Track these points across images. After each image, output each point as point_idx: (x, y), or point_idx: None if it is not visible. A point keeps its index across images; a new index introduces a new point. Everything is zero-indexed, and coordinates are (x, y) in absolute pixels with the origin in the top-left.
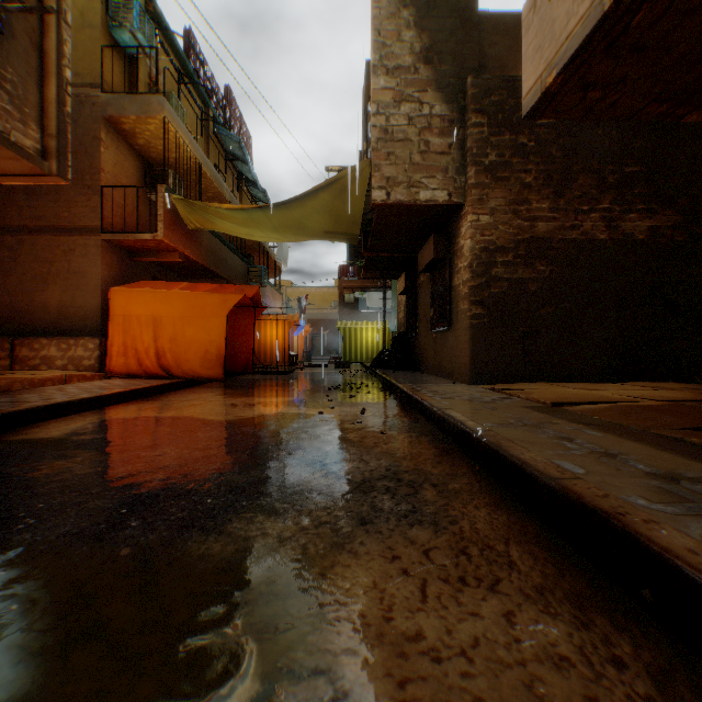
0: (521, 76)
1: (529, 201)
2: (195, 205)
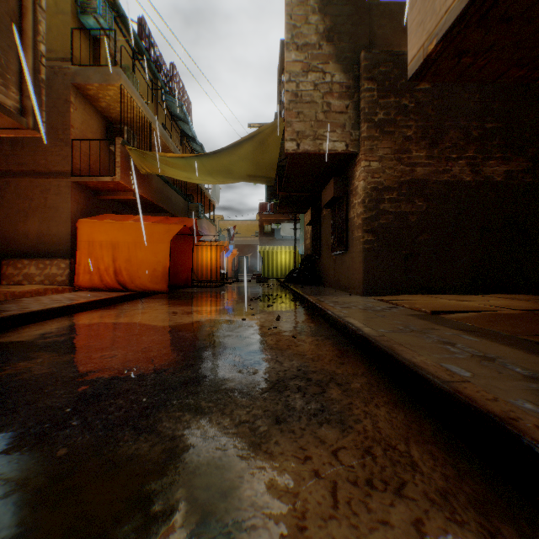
0: (403, 51)
1: (409, 150)
2: (146, 154)
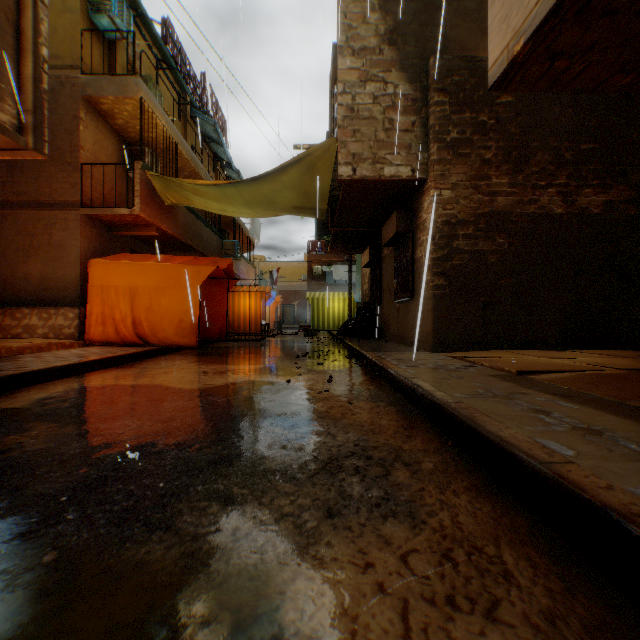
0: (481, 57)
1: (489, 176)
2: (171, 181)
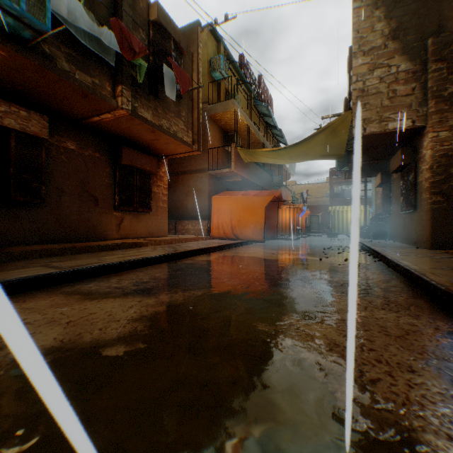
0: None
1: None
2: (249, 151)
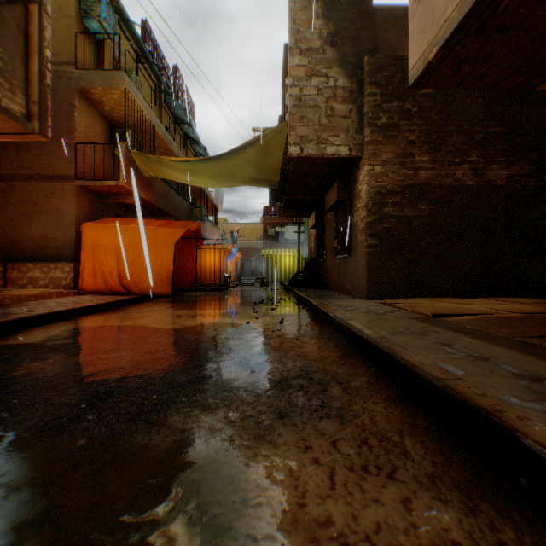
0: (407, 56)
1: (413, 154)
2: (150, 158)
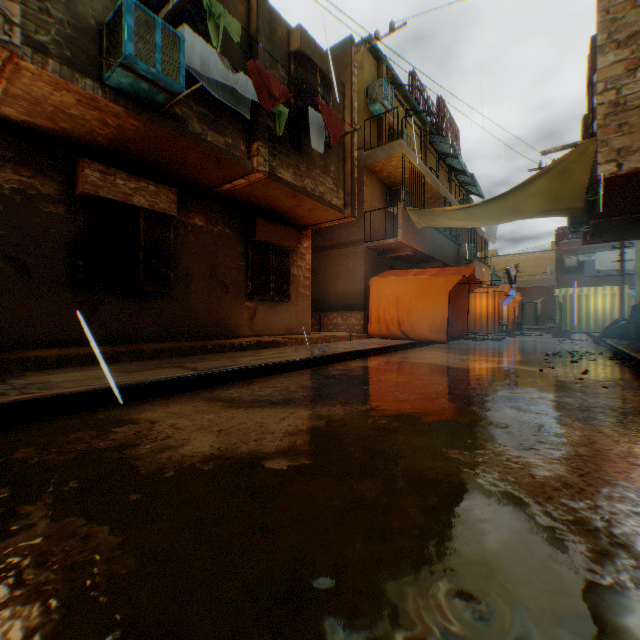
0: None
1: None
2: (424, 212)
